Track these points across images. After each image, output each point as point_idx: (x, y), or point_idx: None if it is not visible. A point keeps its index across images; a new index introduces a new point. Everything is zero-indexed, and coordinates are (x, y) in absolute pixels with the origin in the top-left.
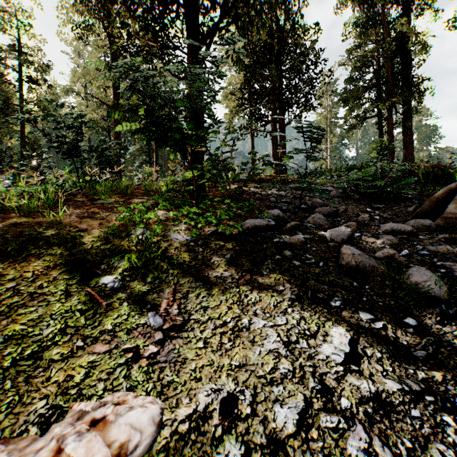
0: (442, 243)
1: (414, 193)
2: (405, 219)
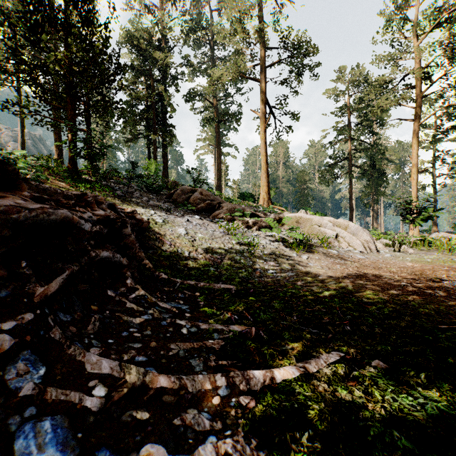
0: (171, 204)
1: (166, 193)
2: (163, 199)
